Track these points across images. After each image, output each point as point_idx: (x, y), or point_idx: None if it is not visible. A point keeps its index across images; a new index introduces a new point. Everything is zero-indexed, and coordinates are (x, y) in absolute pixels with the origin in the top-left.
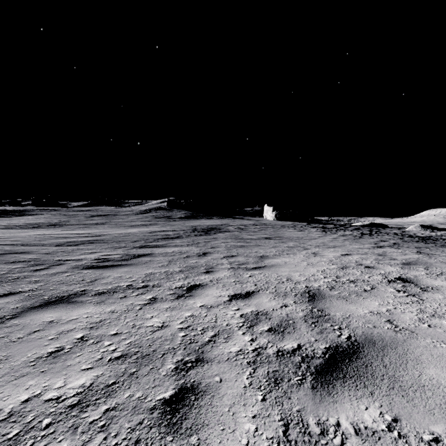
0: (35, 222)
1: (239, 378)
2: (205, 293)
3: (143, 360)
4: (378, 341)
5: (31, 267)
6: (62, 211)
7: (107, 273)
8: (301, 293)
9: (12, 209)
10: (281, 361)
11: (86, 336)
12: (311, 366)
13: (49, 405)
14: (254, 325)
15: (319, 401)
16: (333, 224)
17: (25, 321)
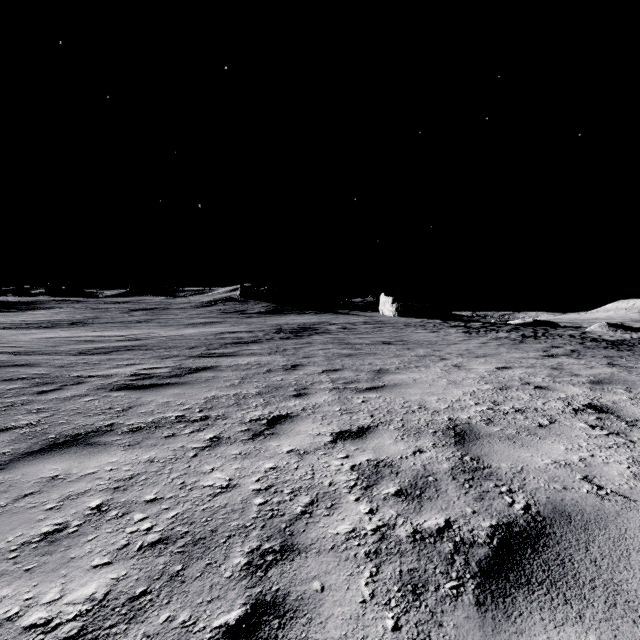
0: (48, 319)
1: (353, 584)
2: (295, 430)
3: (194, 549)
4: (574, 515)
5: (34, 388)
6: (89, 303)
7: (148, 397)
8: (442, 429)
9: (16, 300)
10: (420, 551)
11: (106, 503)
12: (470, 562)
13: (30, 638)
14: (372, 485)
15: (492, 632)
16: (480, 321)
17: (13, 477)
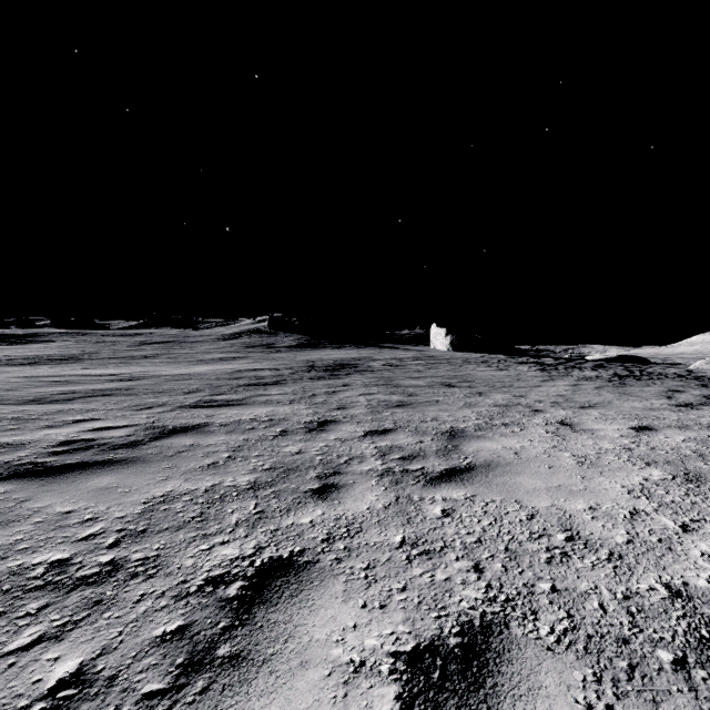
0: (37, 354)
1: None
2: (298, 637)
3: None
4: None
5: None
6: (95, 336)
7: (42, 498)
8: (691, 647)
9: (13, 332)
10: None
11: None
12: None
13: None
14: None
15: None
16: (551, 357)
17: None
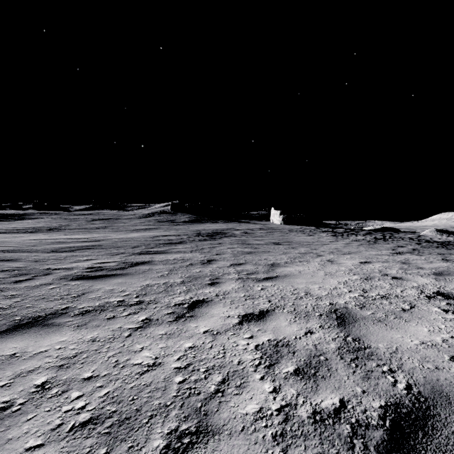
0: (33, 226)
1: None
2: (210, 313)
3: (119, 430)
4: (452, 395)
5: (12, 278)
6: (63, 215)
7: (98, 285)
8: (326, 312)
9: (12, 213)
10: (322, 433)
11: (50, 381)
12: (369, 446)
13: None
14: (274, 364)
15: None
16: (343, 228)
17: None
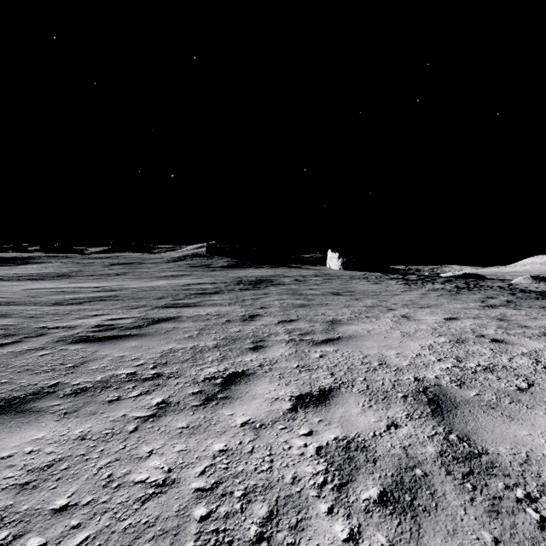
0: (38, 272)
1: None
2: (251, 392)
3: None
4: None
5: None
6: (75, 258)
7: (104, 350)
8: (412, 393)
9: (13, 256)
10: None
11: (0, 514)
12: None
13: None
14: (347, 483)
15: None
16: (415, 274)
17: None
